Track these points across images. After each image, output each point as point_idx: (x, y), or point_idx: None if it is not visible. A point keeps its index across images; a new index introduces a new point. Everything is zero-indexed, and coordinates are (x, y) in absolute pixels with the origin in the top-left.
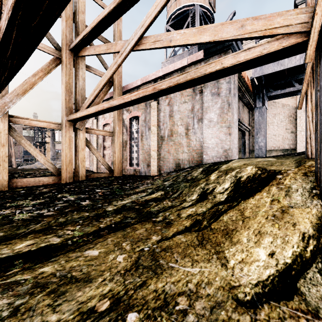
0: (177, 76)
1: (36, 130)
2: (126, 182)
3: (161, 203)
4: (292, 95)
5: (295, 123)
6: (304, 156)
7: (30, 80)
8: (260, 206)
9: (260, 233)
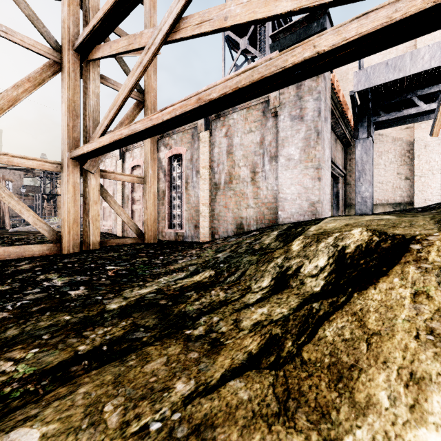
0: (237, 75)
1: (43, 177)
2: (160, 252)
3: (207, 294)
4: (410, 122)
5: (411, 165)
6: (436, 212)
7: (9, 93)
8: (395, 306)
9: (416, 378)
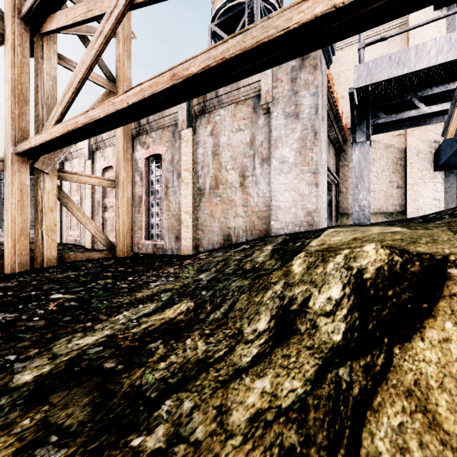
0: (223, 41)
1: (3, 179)
2: (131, 271)
3: (180, 346)
4: (406, 126)
5: (403, 173)
6: (443, 223)
7: None
8: None
9: None
